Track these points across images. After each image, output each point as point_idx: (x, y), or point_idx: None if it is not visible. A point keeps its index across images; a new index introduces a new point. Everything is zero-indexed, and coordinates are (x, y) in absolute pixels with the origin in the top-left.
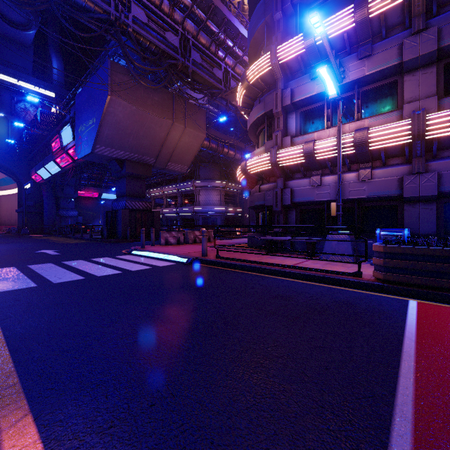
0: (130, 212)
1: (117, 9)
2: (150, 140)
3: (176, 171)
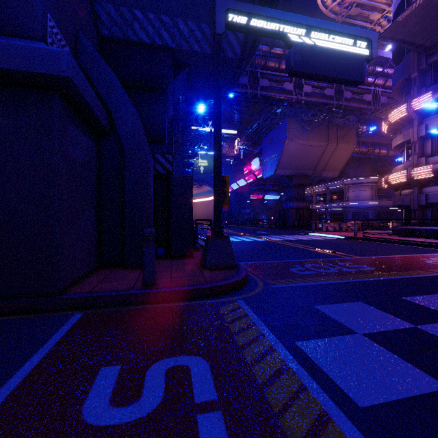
0: (296, 210)
1: (295, 93)
2: (309, 160)
3: (328, 177)
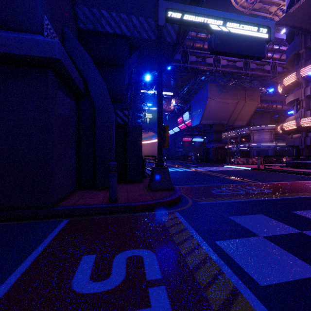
0: (215, 149)
1: (215, 65)
2: (225, 113)
3: (238, 125)
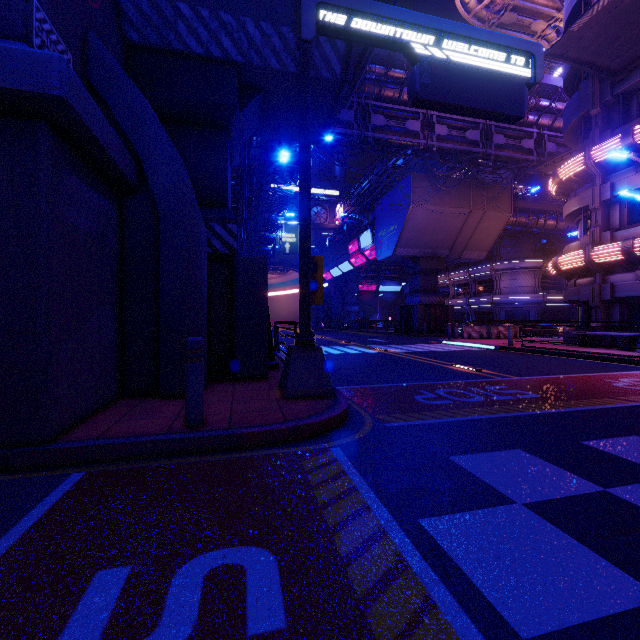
0: (424, 308)
1: (423, 136)
2: (444, 234)
3: (471, 259)
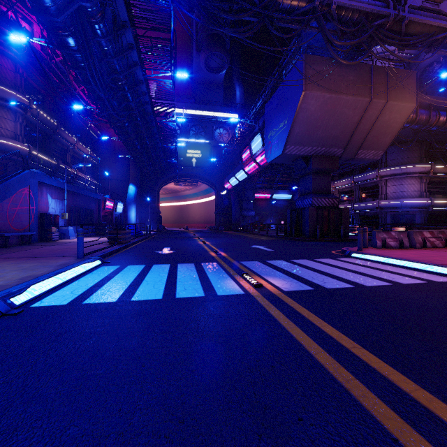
0: (317, 210)
1: None
2: (339, 129)
3: (366, 160)
